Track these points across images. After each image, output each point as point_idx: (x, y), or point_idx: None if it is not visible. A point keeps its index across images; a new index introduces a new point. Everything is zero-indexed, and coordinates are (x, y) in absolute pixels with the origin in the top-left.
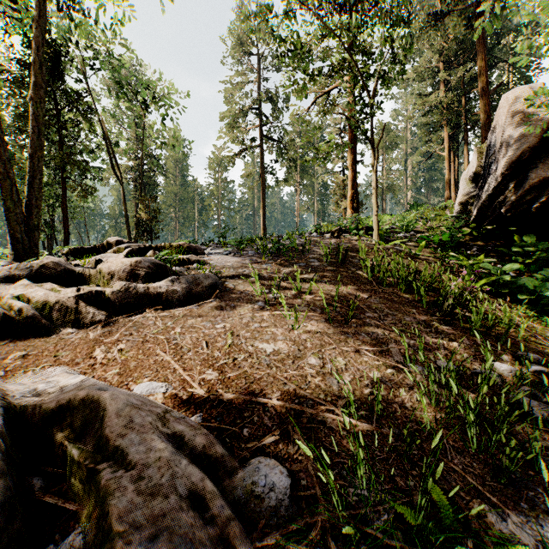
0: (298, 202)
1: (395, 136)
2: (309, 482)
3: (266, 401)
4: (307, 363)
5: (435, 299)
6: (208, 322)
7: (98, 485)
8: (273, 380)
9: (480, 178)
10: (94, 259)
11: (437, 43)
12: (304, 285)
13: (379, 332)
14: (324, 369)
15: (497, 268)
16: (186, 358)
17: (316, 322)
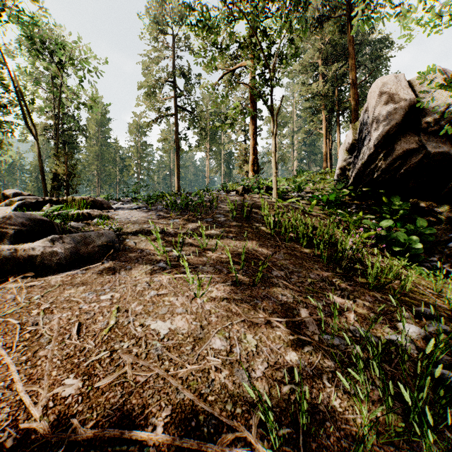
0: (208, 165)
1: (285, 116)
2: None
3: (145, 435)
4: (210, 348)
5: (335, 255)
6: (91, 292)
7: None
8: (162, 385)
9: (355, 150)
10: None
11: (317, 43)
12: (210, 241)
13: (288, 294)
14: (232, 355)
15: (374, 223)
16: (41, 355)
17: (222, 285)
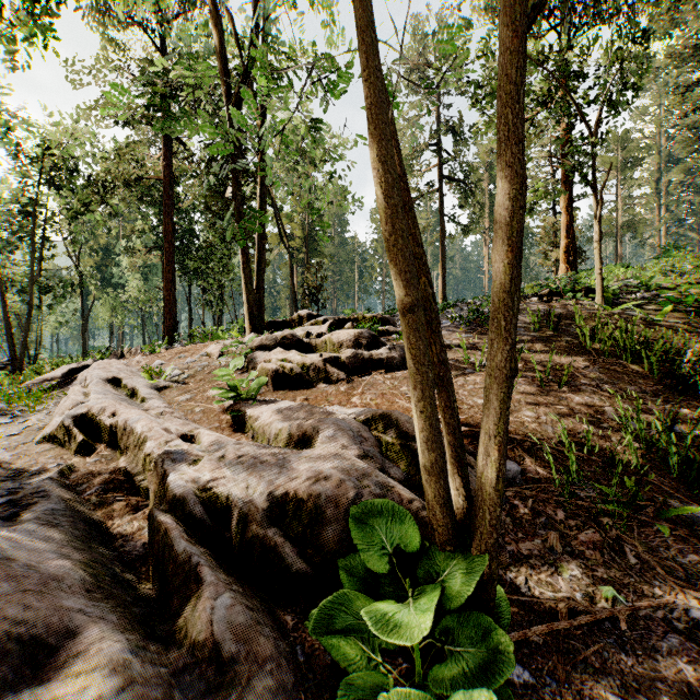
0: (486, 254)
1: (638, 149)
2: (533, 474)
3: None
4: (523, 414)
5: (667, 369)
6: None
7: (411, 451)
8: None
9: None
10: (305, 331)
11: None
12: None
13: (595, 397)
14: (539, 419)
15: None
16: None
17: (528, 386)
